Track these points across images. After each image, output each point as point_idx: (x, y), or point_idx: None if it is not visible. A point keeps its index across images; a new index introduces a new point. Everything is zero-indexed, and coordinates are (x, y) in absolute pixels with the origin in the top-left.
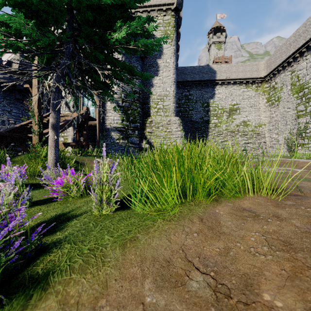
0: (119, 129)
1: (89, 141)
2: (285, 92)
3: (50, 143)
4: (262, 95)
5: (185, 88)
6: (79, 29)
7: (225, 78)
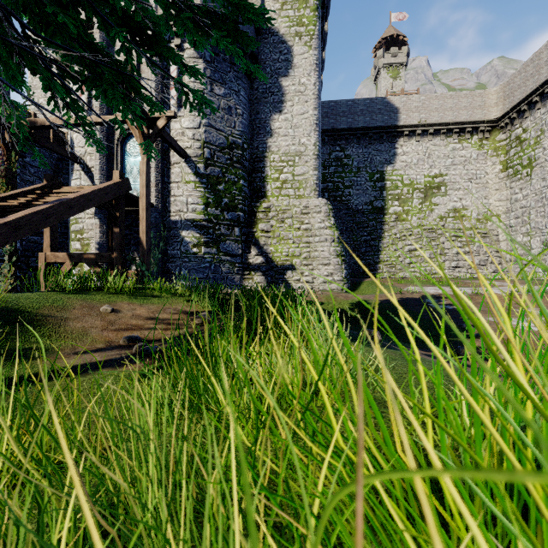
0: (199, 224)
1: (135, 249)
2: (546, 146)
3: None
4: (492, 156)
5: (337, 143)
6: None
7: (418, 123)
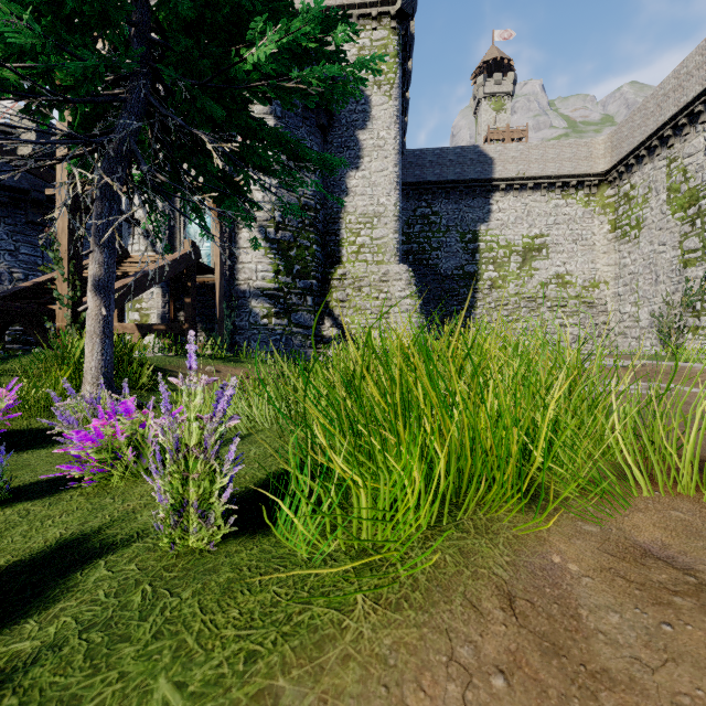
0: (270, 293)
1: (199, 320)
2: (653, 206)
3: (90, 325)
4: (599, 214)
5: (423, 198)
6: (163, 45)
7: (515, 176)
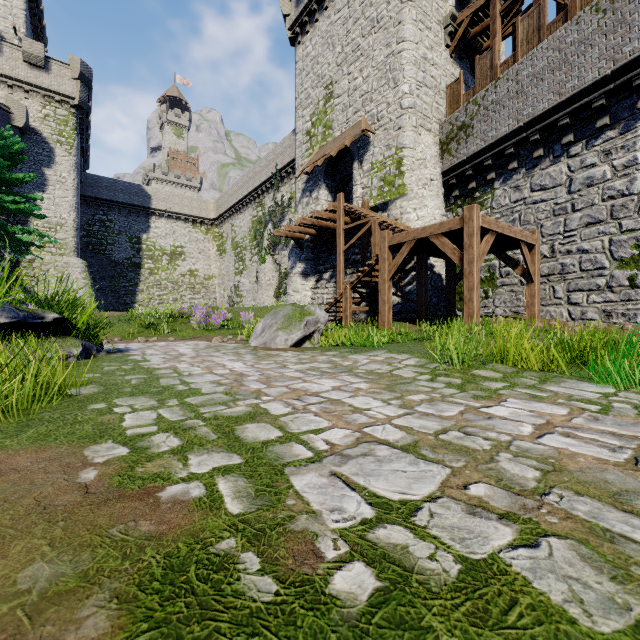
0: None
1: None
2: (229, 244)
3: None
4: (213, 241)
5: (101, 208)
6: None
7: (165, 210)
